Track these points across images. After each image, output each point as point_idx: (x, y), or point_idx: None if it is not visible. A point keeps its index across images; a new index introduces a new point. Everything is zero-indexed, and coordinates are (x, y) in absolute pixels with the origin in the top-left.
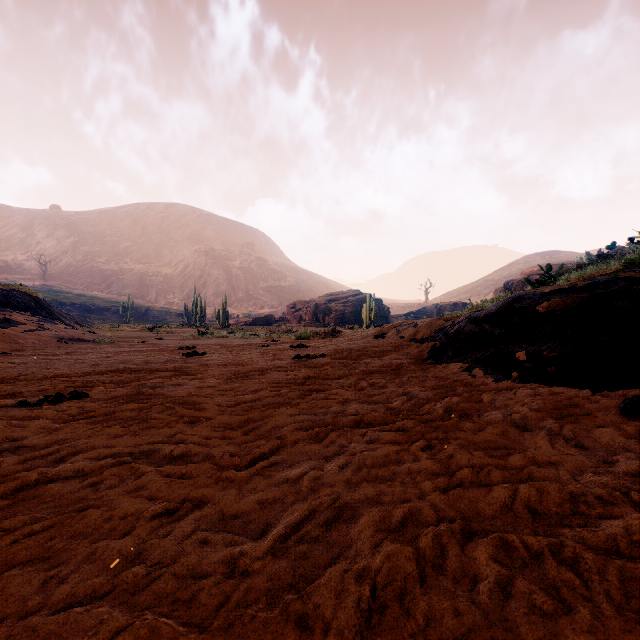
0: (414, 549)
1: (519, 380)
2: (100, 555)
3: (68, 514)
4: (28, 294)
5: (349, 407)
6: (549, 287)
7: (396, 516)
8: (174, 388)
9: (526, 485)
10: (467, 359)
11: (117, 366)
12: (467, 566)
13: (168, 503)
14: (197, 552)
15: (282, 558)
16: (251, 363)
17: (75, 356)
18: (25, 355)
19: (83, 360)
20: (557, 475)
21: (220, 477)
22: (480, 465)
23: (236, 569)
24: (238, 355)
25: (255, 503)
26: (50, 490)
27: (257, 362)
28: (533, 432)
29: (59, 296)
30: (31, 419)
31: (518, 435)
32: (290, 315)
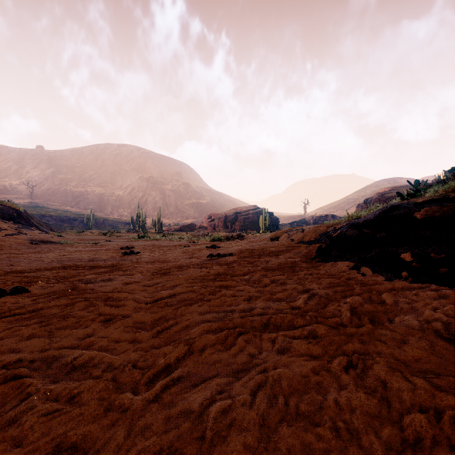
0: None
1: (412, 280)
2: None
3: None
4: (12, 208)
5: (255, 305)
6: (420, 198)
7: None
8: (104, 283)
9: None
10: (352, 258)
11: (66, 263)
12: None
13: None
14: None
15: None
16: (173, 261)
17: (39, 254)
18: (0, 254)
19: (43, 258)
20: None
21: (113, 403)
22: (433, 405)
23: None
24: (164, 254)
25: None
26: None
27: (178, 260)
28: None
29: (41, 210)
30: None
31: (452, 351)
32: (207, 224)
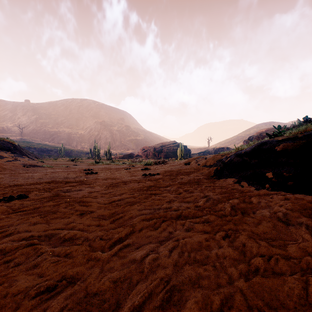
0: None
1: (271, 189)
2: None
3: None
4: (10, 142)
5: (173, 205)
6: (280, 137)
7: (216, 304)
8: (76, 192)
9: None
10: (236, 176)
11: (49, 179)
12: None
13: (49, 282)
14: None
15: None
16: (120, 178)
17: (30, 174)
18: (4, 173)
19: (33, 176)
20: None
21: (91, 257)
22: (268, 254)
23: None
24: (114, 173)
25: (110, 282)
26: None
27: (123, 177)
28: (295, 227)
29: (28, 144)
30: None
31: (285, 228)
32: (141, 153)
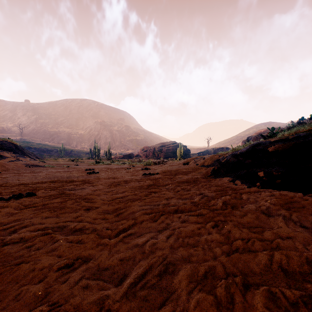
0: (214, 297)
1: (261, 187)
2: (23, 296)
3: (10, 267)
4: (12, 143)
5: (171, 201)
6: (273, 138)
7: (201, 271)
8: (80, 190)
9: (278, 252)
10: (231, 175)
11: (53, 179)
12: (249, 310)
13: (68, 260)
14: (81, 295)
15: (132, 300)
16: (121, 177)
17: (33, 174)
18: (8, 173)
19: (37, 176)
20: (294, 245)
21: (99, 243)
22: (247, 238)
23: (103, 308)
24: (115, 173)
25: (118, 260)
26: (3, 250)
27: (124, 177)
28: (274, 217)
29: (28, 144)
30: (3, 207)
31: (266, 219)
32: (141, 153)
